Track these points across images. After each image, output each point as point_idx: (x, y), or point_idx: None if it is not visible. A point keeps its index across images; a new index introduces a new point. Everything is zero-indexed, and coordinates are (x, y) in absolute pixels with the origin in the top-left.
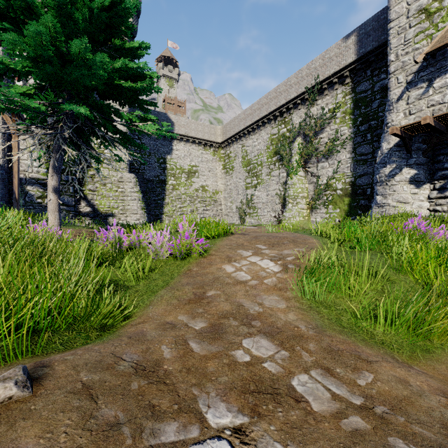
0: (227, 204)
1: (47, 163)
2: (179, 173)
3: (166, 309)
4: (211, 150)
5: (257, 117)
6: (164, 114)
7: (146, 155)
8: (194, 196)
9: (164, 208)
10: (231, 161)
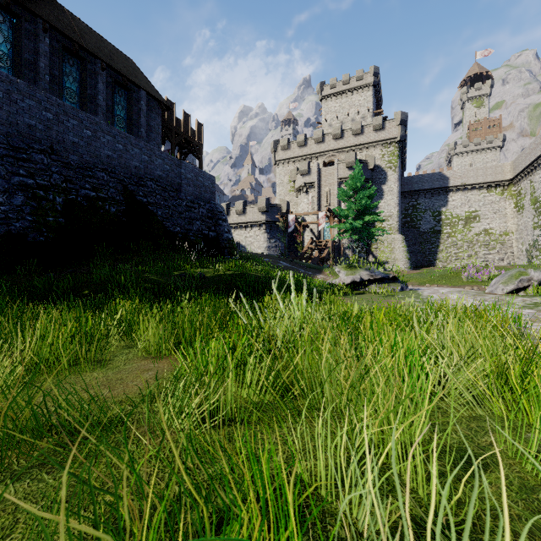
0: (518, 246)
1: None
2: (455, 222)
3: None
4: (498, 190)
5: (539, 153)
6: (438, 173)
7: (422, 212)
8: (473, 241)
9: (437, 255)
10: (521, 198)
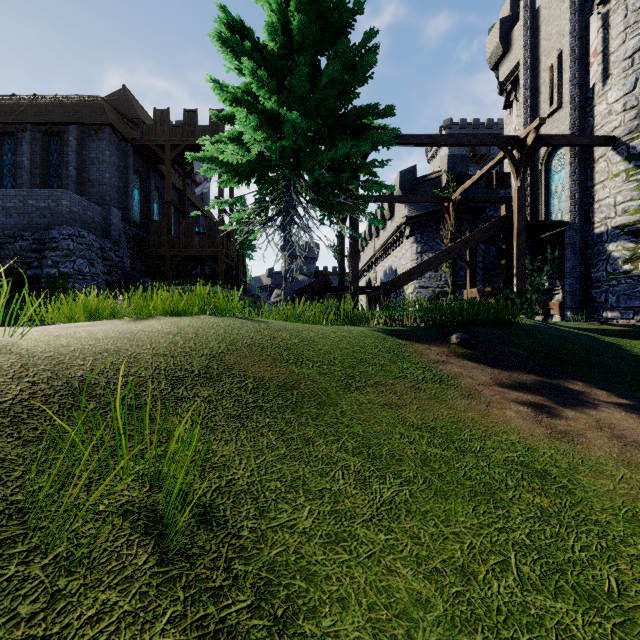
0: None
1: None
2: None
3: None
4: None
5: None
6: None
7: None
8: None
9: None
10: None
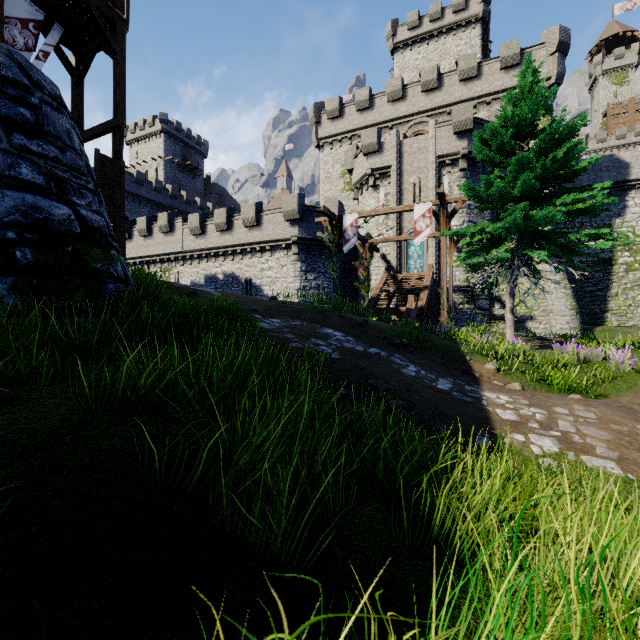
0: None
1: (466, 270)
2: None
3: (632, 398)
4: None
5: None
6: (609, 157)
7: (575, 228)
8: None
9: (607, 303)
10: None
